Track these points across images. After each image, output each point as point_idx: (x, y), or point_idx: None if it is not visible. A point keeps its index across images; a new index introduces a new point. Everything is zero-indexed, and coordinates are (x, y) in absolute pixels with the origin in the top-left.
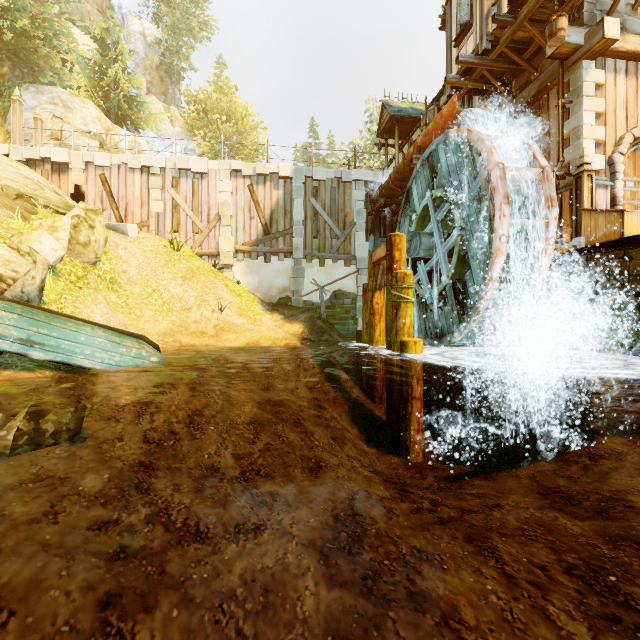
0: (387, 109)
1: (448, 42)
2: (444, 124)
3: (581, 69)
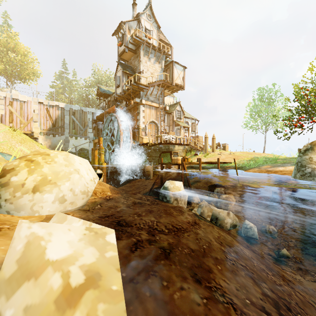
0: (100, 90)
1: (115, 85)
2: (113, 110)
3: (140, 106)
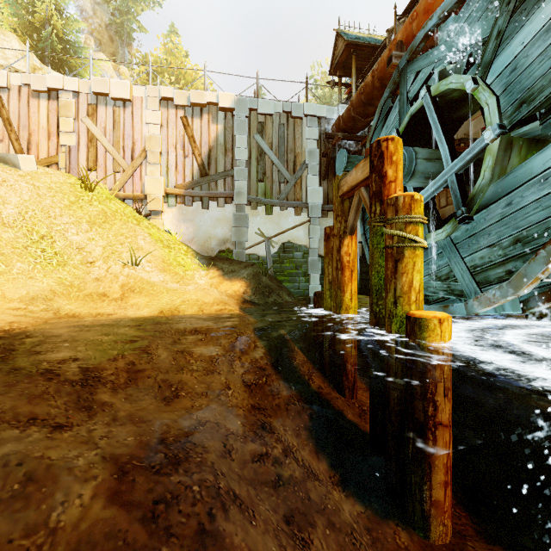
0: (343, 35)
1: None
2: None
3: None
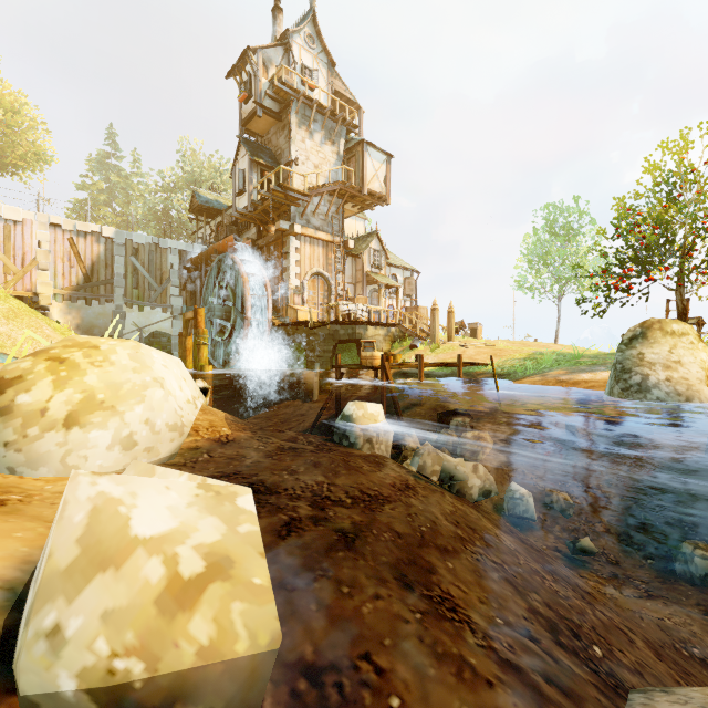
0: (197, 199)
1: (234, 189)
2: (229, 246)
3: (290, 239)
